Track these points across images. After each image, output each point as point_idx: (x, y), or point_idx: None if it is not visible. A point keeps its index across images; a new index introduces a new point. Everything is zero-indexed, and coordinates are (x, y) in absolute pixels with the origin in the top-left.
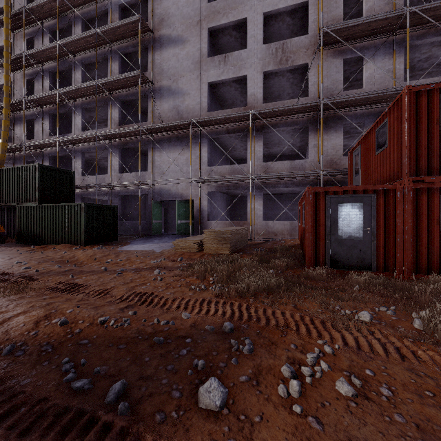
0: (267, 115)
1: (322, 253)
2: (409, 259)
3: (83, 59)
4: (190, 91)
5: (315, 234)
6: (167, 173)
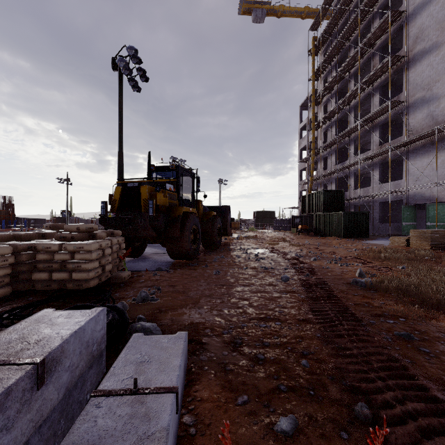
0: None
1: None
2: None
3: (354, 104)
4: None
5: None
6: (421, 179)
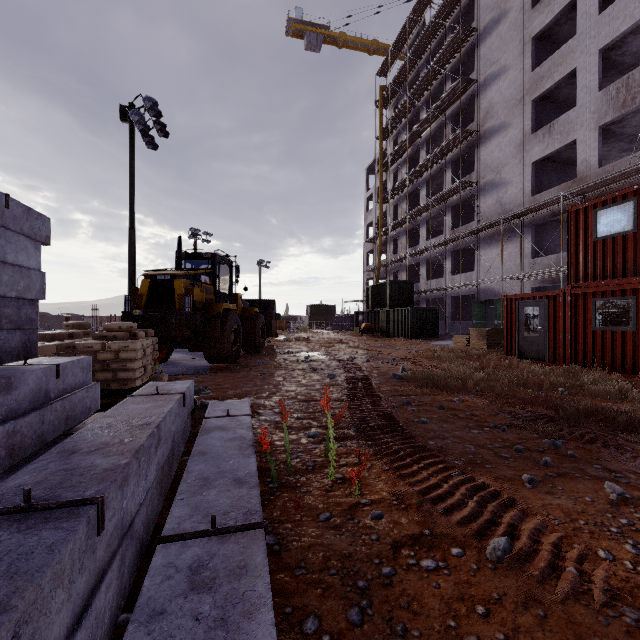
0: (593, 187)
1: (514, 347)
2: (567, 353)
3: (426, 177)
4: (512, 179)
5: (509, 331)
6: (491, 271)
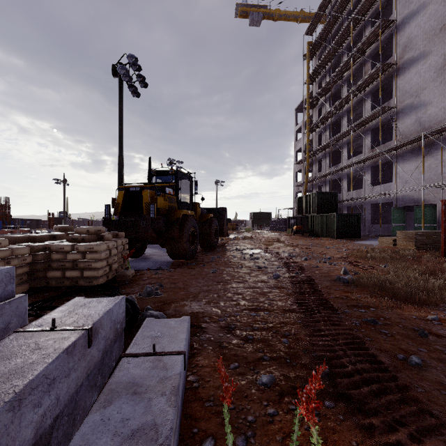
0: None
1: None
2: None
3: (347, 109)
4: (432, 100)
5: None
6: (410, 182)
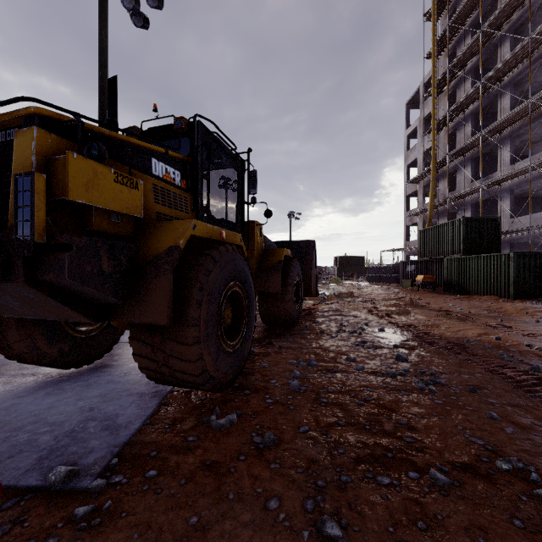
0: None
1: None
2: None
3: (510, 80)
4: None
5: None
6: None
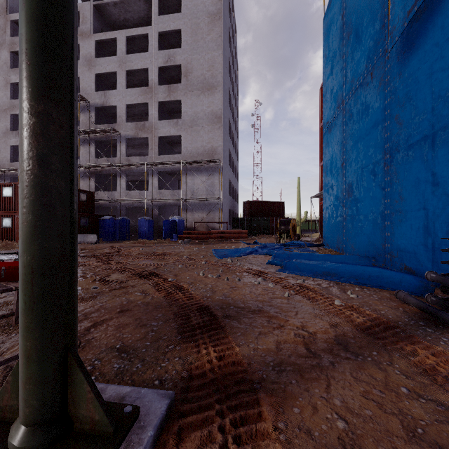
0: None
1: None
2: None
3: None
4: (1, 149)
5: None
6: None
